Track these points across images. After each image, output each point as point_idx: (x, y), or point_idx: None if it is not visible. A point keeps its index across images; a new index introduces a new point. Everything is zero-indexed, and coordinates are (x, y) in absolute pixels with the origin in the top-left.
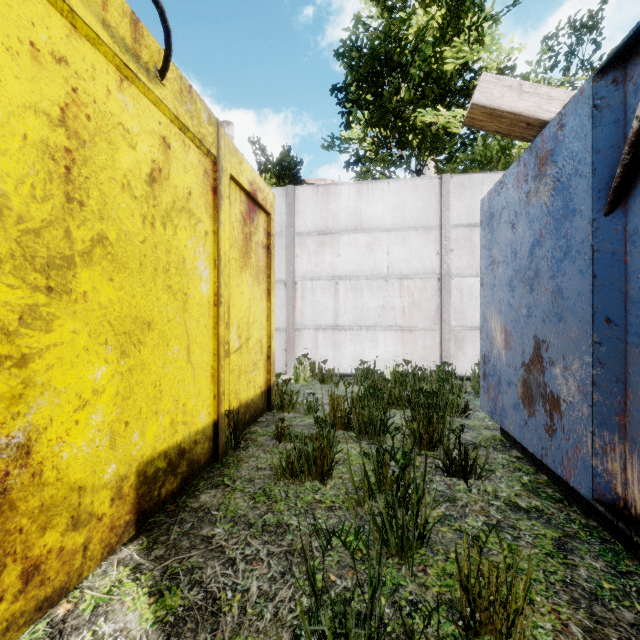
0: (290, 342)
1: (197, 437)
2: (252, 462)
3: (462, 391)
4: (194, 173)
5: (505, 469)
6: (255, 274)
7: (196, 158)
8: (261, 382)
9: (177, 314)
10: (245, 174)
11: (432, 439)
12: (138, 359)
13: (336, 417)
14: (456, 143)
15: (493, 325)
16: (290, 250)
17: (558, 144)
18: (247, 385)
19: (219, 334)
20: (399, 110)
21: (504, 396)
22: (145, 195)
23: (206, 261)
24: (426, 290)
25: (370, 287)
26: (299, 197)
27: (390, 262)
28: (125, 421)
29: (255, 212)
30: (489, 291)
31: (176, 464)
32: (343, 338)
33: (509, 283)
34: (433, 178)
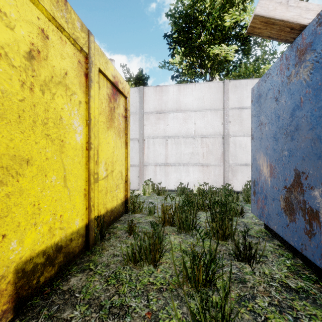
0: (141, 172)
1: (72, 236)
2: (111, 250)
3: (240, 201)
4: (70, 61)
5: (273, 255)
6: (117, 132)
7: (71, 51)
8: (121, 196)
9: (55, 154)
10: (110, 70)
11: (225, 233)
12: (16, 186)
13: (165, 218)
14: (231, 65)
15: (261, 162)
16: (141, 122)
17: (317, 36)
18: (112, 199)
19: (89, 168)
20: (200, 47)
21: (269, 206)
22: (24, 66)
23: (80, 120)
24: (216, 144)
25: (185, 142)
26: (146, 93)
27: (196, 128)
28: (2, 234)
29: (117, 95)
30: (258, 142)
31: (54, 257)
32: (170, 170)
33: (273, 136)
34: (219, 82)
